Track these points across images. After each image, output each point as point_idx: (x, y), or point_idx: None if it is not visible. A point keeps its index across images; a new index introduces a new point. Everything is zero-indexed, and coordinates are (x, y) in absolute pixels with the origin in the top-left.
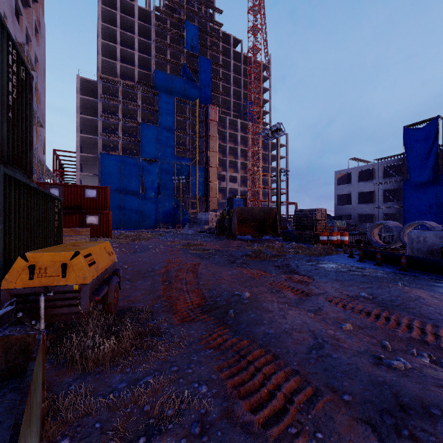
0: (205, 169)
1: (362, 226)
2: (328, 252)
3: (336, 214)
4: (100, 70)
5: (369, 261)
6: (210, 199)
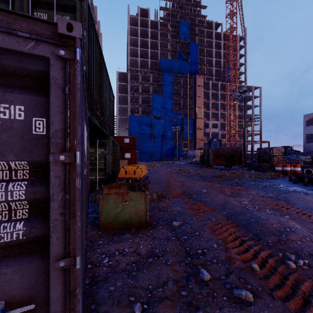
0: (194, 120)
1: None
2: (274, 177)
3: (304, 150)
4: (129, 65)
5: (301, 183)
6: (197, 140)
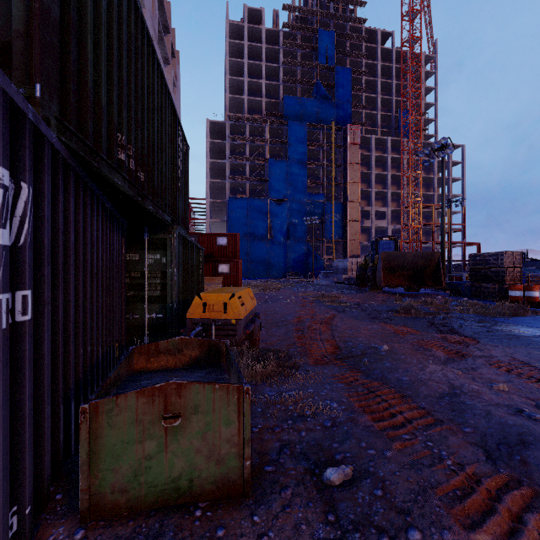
0: (344, 205)
1: None
2: (517, 312)
3: None
4: (228, 110)
5: None
6: (350, 241)
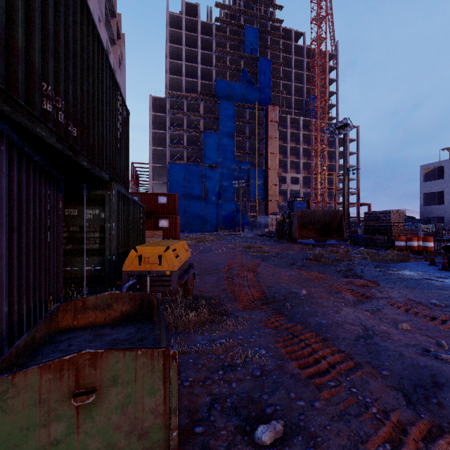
0: (265, 171)
1: None
2: (403, 258)
3: (421, 216)
4: (168, 88)
5: None
6: (270, 201)
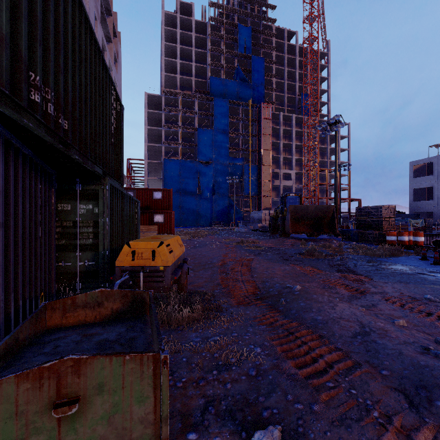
0: (258, 167)
1: None
2: (395, 253)
3: (411, 211)
4: (163, 85)
5: None
6: (263, 197)
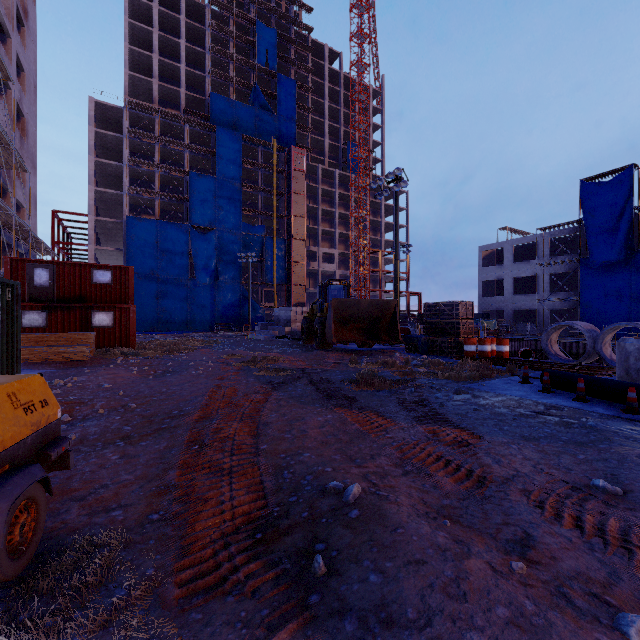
0: (287, 242)
1: (519, 328)
2: (485, 373)
3: (480, 309)
4: (127, 92)
5: (560, 392)
6: (294, 286)
